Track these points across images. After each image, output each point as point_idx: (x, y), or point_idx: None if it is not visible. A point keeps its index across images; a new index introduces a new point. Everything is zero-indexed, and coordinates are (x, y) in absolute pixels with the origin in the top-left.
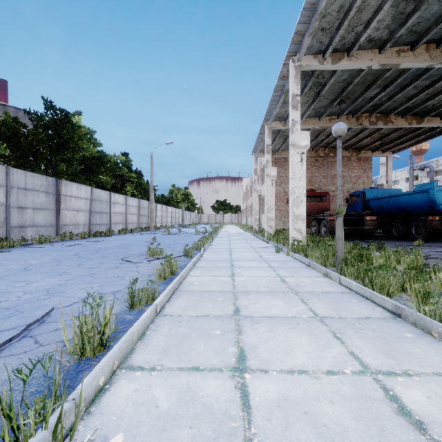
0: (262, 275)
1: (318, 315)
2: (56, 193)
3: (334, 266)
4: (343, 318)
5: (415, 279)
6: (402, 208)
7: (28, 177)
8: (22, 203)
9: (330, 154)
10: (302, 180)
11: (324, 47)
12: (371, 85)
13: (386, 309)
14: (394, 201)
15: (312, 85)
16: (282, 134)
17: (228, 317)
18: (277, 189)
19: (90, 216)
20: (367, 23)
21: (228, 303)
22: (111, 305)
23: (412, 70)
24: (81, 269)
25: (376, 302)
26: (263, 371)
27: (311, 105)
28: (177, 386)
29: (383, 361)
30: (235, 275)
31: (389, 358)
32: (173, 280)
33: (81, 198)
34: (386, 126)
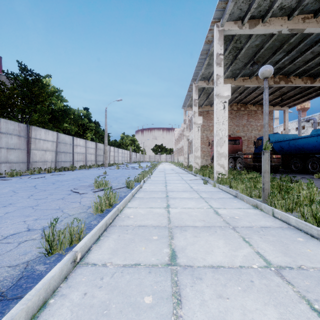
0: (196, 207)
1: (271, 263)
2: (27, 136)
3: (259, 197)
4: (304, 268)
5: None
6: (300, 148)
7: (2, 122)
8: None
9: (241, 108)
10: (224, 124)
11: (243, 14)
12: (278, 50)
13: None
14: (293, 143)
15: (231, 49)
16: (206, 92)
17: (163, 267)
18: (201, 135)
19: (56, 155)
20: None
21: (163, 244)
22: (30, 247)
23: (312, 36)
24: (29, 200)
25: None
26: None
27: (230, 67)
28: None
29: None
30: (170, 207)
31: None
32: (110, 212)
33: (48, 141)
34: (287, 84)
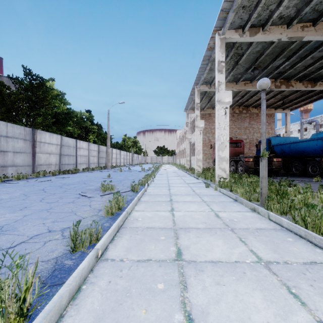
0: (198, 210)
1: (262, 259)
2: (32, 140)
3: (257, 201)
4: (288, 263)
5: None
6: (301, 152)
7: (9, 127)
8: (4, 148)
9: (243, 111)
10: (226, 129)
11: (243, 23)
12: (278, 56)
13: None
14: (294, 146)
15: (232, 55)
16: (208, 95)
17: (171, 262)
18: (203, 137)
19: (60, 158)
20: (280, 1)
21: (169, 243)
22: (55, 246)
23: (312, 43)
24: (42, 204)
25: (312, 242)
26: None
27: (231, 72)
28: None
29: None
30: (174, 210)
31: None
32: (119, 215)
33: (52, 144)
34: (288, 88)
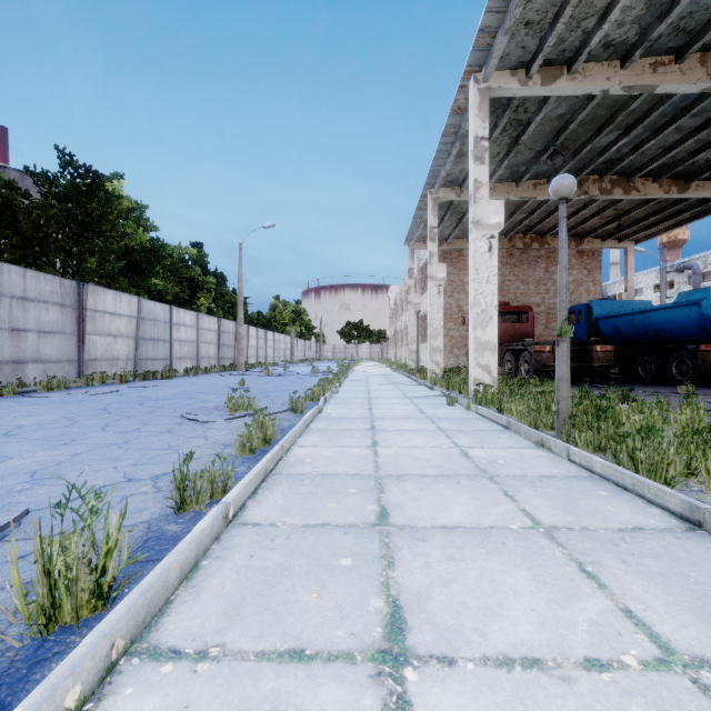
0: (427, 445)
1: (541, 523)
2: (78, 306)
3: (552, 429)
4: (590, 529)
5: (707, 452)
6: (655, 331)
7: (29, 278)
8: (18, 322)
9: (533, 244)
10: (491, 283)
11: (528, 56)
12: (605, 126)
13: (668, 511)
14: (640, 320)
15: (507, 124)
16: (455, 210)
17: (367, 528)
18: (446, 302)
19: (136, 345)
20: (604, 12)
21: (366, 499)
22: (144, 503)
23: (675, 98)
24: (107, 434)
25: (645, 496)
26: (444, 662)
27: (505, 159)
28: (251, 705)
29: (700, 633)
30: (379, 445)
31: (710, 624)
32: (266, 453)
33: (121, 315)
34: (627, 195)
